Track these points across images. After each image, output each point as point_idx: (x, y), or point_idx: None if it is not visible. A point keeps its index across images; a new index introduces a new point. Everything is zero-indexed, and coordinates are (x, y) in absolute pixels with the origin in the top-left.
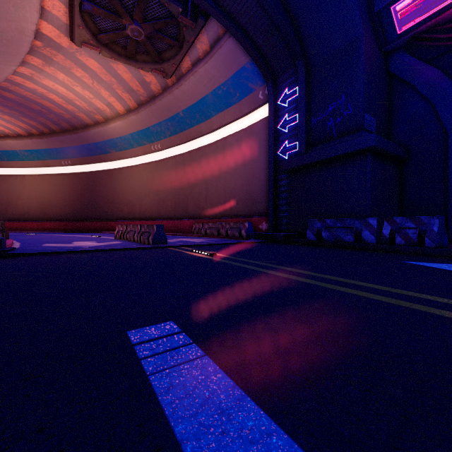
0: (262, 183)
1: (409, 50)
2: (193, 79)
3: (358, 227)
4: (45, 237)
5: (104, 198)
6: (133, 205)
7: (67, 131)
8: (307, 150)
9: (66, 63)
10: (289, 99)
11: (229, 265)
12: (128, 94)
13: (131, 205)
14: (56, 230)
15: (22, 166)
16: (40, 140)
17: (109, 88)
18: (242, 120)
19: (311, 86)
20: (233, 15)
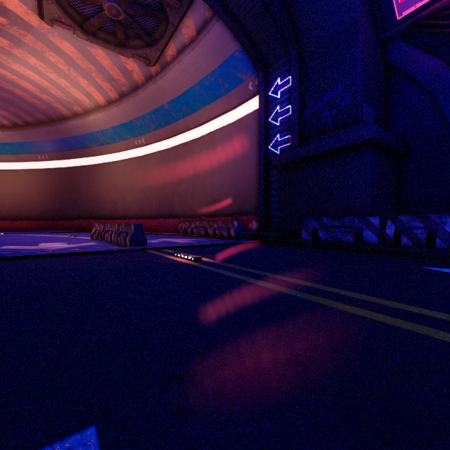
0: (252, 180)
1: (405, 41)
2: (179, 68)
3: (358, 226)
4: (13, 238)
5: (84, 196)
6: (115, 203)
7: (43, 123)
8: (301, 143)
9: (37, 45)
10: (281, 89)
11: (217, 276)
12: (108, 84)
13: (113, 203)
14: (31, 229)
15: None
16: (13, 132)
17: (88, 76)
18: (231, 113)
19: (305, 75)
20: None
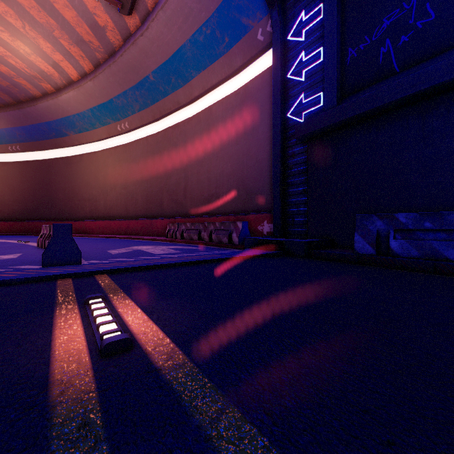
0: (261, 166)
1: None
2: (163, 17)
3: None
4: None
5: (61, 193)
6: (96, 201)
7: (9, 106)
8: (340, 101)
9: None
10: (306, 27)
11: None
12: (78, 49)
13: (93, 200)
14: (1, 232)
15: None
16: None
17: (50, 37)
18: (233, 81)
19: None
20: None
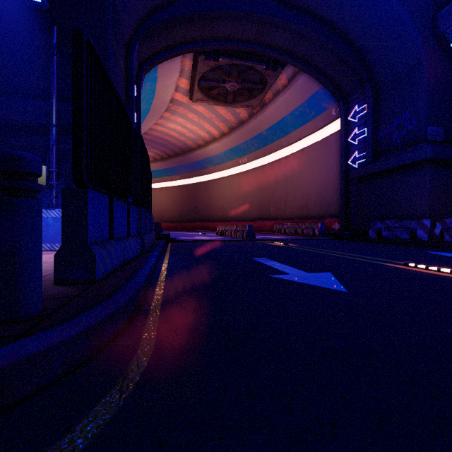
0: (335, 189)
1: None
2: (274, 106)
3: (414, 227)
4: (171, 234)
5: (202, 204)
6: (224, 209)
7: (178, 155)
8: (374, 159)
9: (183, 111)
10: (358, 115)
11: (294, 248)
12: (223, 124)
13: (223, 209)
14: (170, 229)
15: None
16: (161, 163)
17: (210, 121)
18: (318, 133)
19: (379, 103)
20: (306, 59)
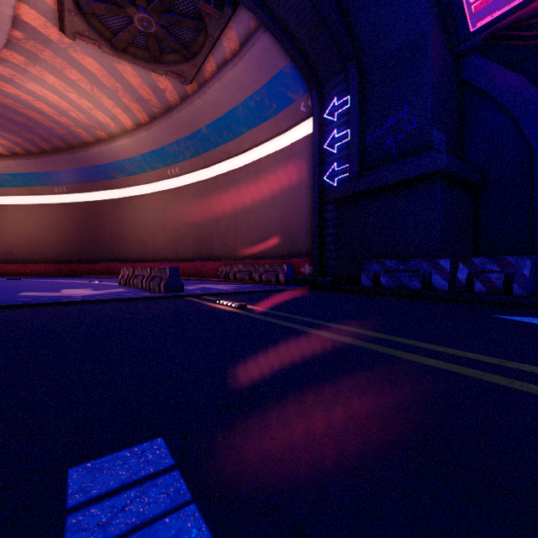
0: (304, 216)
1: (484, 54)
2: (219, 86)
3: (426, 270)
4: (29, 283)
5: (108, 235)
6: (144, 244)
7: (61, 151)
8: (361, 174)
9: (56, 61)
10: (338, 111)
11: (264, 323)
12: (137, 105)
13: (142, 243)
14: (47, 274)
15: (4, 194)
16: (27, 161)
17: (113, 96)
18: (280, 138)
19: (366, 95)
20: (268, 3)
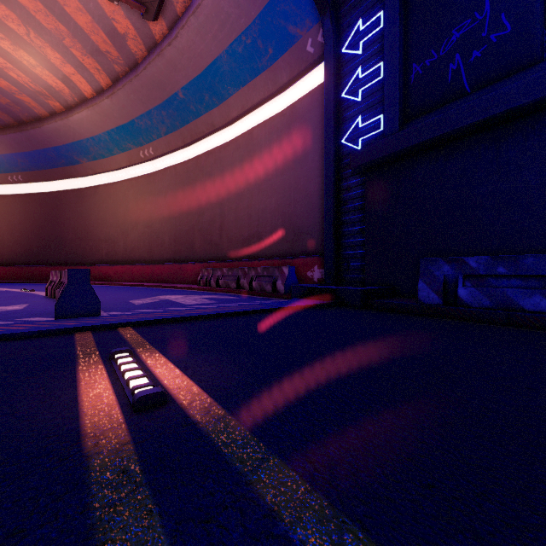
0: (311, 201)
1: None
2: (195, 23)
3: None
4: None
5: (72, 232)
6: (114, 242)
7: (9, 128)
8: (403, 125)
9: None
10: (364, 38)
11: None
12: (93, 60)
13: (111, 241)
14: None
15: None
16: None
17: (59, 46)
18: (278, 99)
19: (411, 3)
20: None
